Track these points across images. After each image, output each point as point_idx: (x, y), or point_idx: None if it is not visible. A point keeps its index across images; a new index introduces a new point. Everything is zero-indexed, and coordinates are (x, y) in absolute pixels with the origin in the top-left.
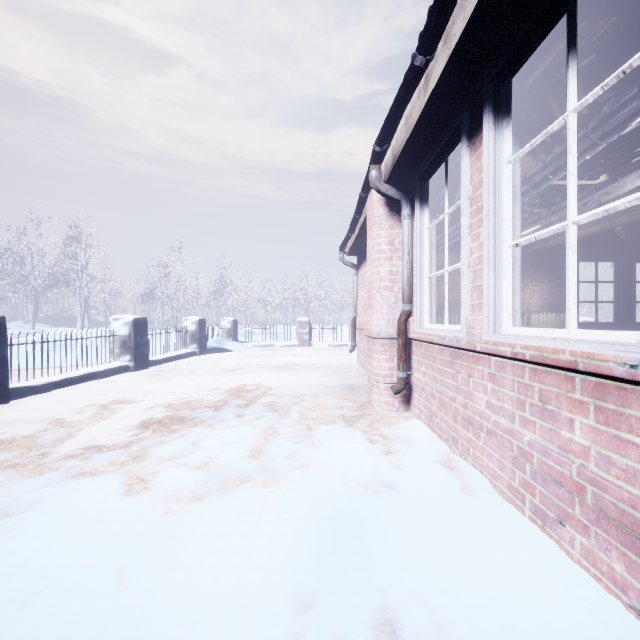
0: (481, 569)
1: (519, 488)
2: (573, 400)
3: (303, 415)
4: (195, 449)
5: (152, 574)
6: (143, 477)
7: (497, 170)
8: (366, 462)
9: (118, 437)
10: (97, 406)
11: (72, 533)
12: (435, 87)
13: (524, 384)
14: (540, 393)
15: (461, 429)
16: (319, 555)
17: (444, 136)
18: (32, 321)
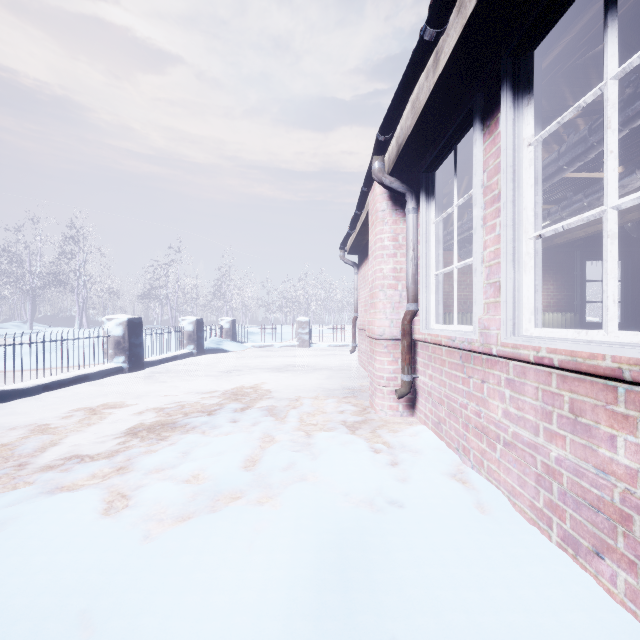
0: (509, 612)
1: (544, 509)
2: (615, 413)
3: (302, 420)
4: (185, 459)
5: (122, 620)
6: (125, 493)
7: (516, 154)
8: (370, 475)
9: (104, 445)
10: (85, 410)
11: (36, 564)
12: (446, 64)
13: (550, 392)
14: (571, 403)
15: (473, 439)
16: (319, 593)
17: (453, 122)
18: (30, 321)
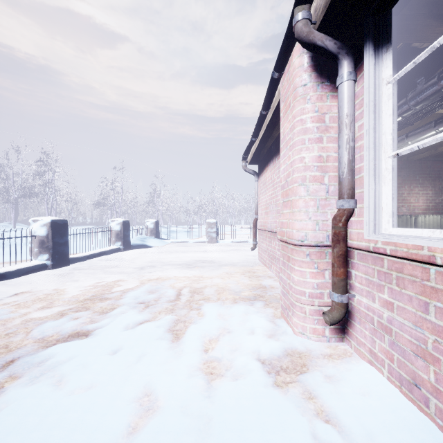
0: None
1: None
2: None
3: (202, 350)
4: None
5: None
6: None
7: None
8: None
9: None
10: None
11: None
12: None
13: None
14: None
15: None
16: None
17: None
18: (13, 222)
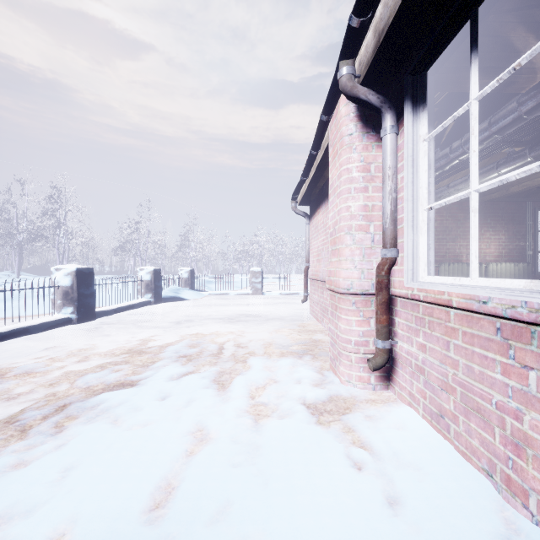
0: None
1: None
2: None
3: (249, 397)
4: (59, 490)
5: None
6: None
7: None
8: None
9: None
10: None
11: None
12: None
13: None
14: None
15: (539, 477)
16: None
17: None
18: (17, 271)
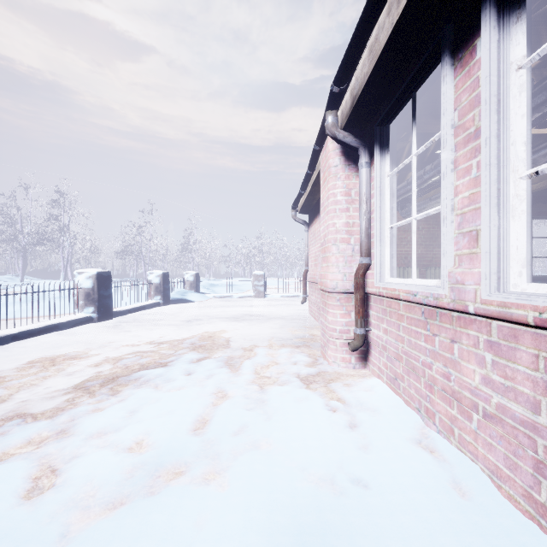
0: None
1: None
2: None
3: (256, 373)
4: (131, 421)
5: None
6: (57, 466)
7: (501, 81)
8: (329, 443)
9: (52, 402)
10: (46, 361)
11: None
12: None
13: None
14: None
15: (439, 402)
16: None
17: (413, 66)
18: (21, 274)
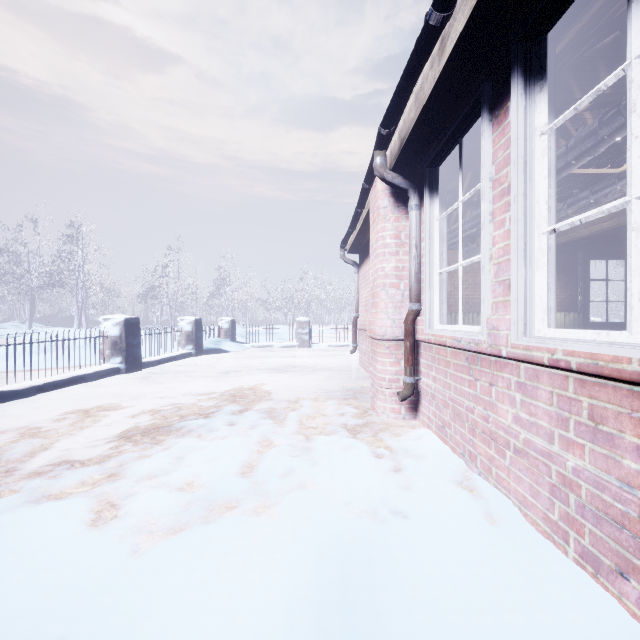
0: None
1: (559, 522)
2: None
3: (301, 423)
4: (179, 465)
5: None
6: (115, 502)
7: (528, 144)
8: (372, 483)
9: (96, 450)
10: (79, 413)
11: (14, 583)
12: (453, 50)
13: (567, 398)
14: (591, 410)
15: (480, 444)
16: (318, 617)
17: (459, 114)
18: (28, 321)
